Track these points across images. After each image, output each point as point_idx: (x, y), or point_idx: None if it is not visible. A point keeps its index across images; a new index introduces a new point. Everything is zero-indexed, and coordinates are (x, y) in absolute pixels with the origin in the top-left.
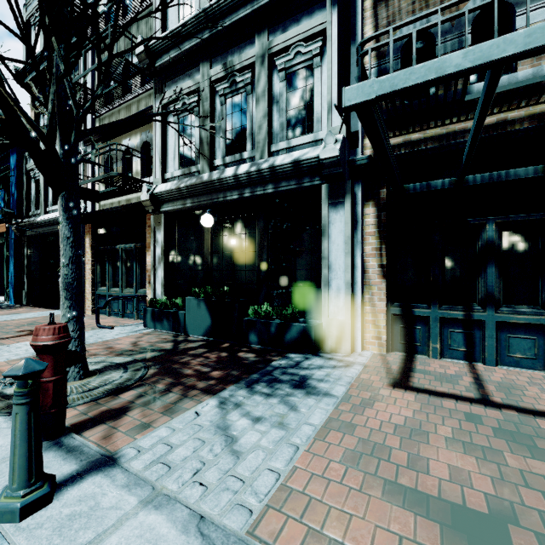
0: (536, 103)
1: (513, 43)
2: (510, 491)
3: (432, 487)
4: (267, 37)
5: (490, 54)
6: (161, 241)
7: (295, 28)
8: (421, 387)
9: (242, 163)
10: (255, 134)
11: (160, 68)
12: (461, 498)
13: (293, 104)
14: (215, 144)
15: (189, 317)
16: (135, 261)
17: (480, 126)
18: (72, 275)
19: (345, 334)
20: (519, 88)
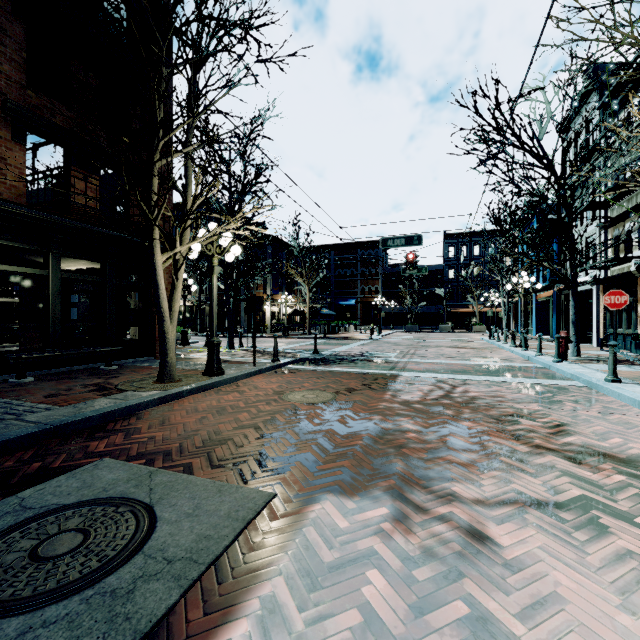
0: None
1: None
2: None
3: None
4: None
5: None
6: None
7: None
8: None
9: None
10: None
11: None
12: None
13: None
14: None
15: None
16: (632, 310)
17: None
18: (574, 319)
19: None
20: None
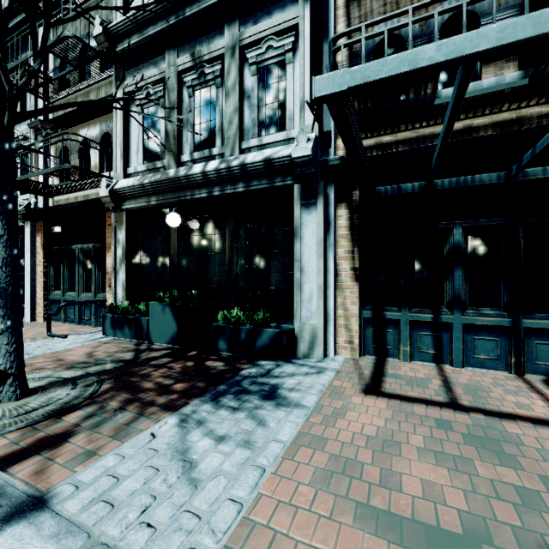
0: (499, 111)
1: (486, 37)
2: (482, 505)
3: (405, 506)
4: (238, 28)
5: (463, 48)
6: (123, 241)
7: (267, 21)
8: (393, 393)
9: (211, 159)
10: (225, 129)
11: (121, 53)
12: (435, 517)
13: (265, 100)
14: (182, 138)
15: (153, 323)
16: (94, 263)
17: (450, 128)
18: (7, 279)
19: (317, 339)
20: (484, 94)
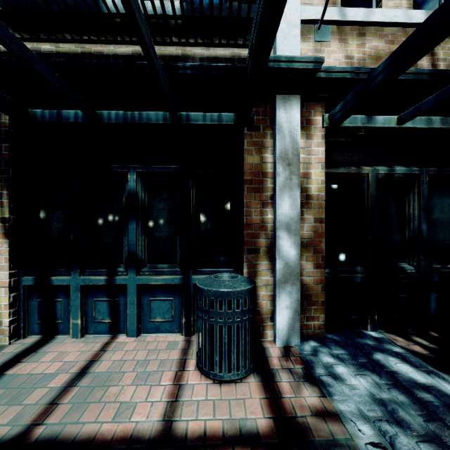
0: (165, 42)
1: None
2: None
3: None
4: None
5: None
6: None
7: None
8: None
9: None
10: None
11: None
12: None
13: None
14: None
15: None
16: None
17: None
18: None
19: None
20: None
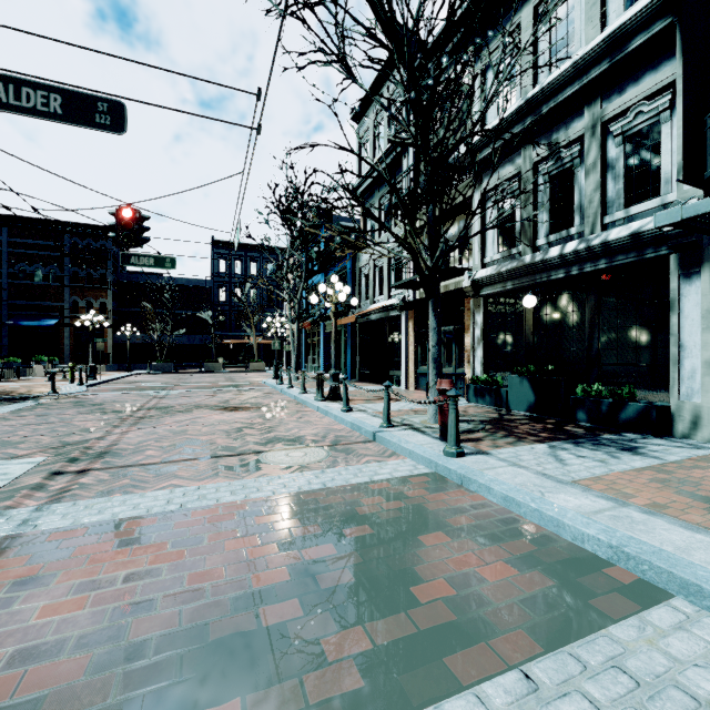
0: None
1: None
2: None
3: None
4: (599, 106)
5: None
6: (480, 323)
7: (635, 89)
8: None
9: (568, 239)
10: (584, 209)
11: (480, 162)
12: None
13: (633, 168)
14: (537, 223)
15: (511, 393)
16: (454, 343)
17: None
18: (437, 353)
19: (701, 419)
20: None
